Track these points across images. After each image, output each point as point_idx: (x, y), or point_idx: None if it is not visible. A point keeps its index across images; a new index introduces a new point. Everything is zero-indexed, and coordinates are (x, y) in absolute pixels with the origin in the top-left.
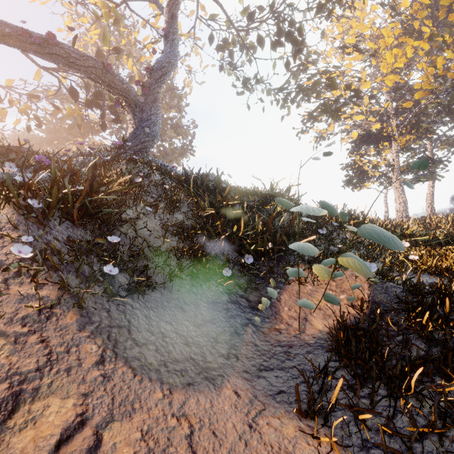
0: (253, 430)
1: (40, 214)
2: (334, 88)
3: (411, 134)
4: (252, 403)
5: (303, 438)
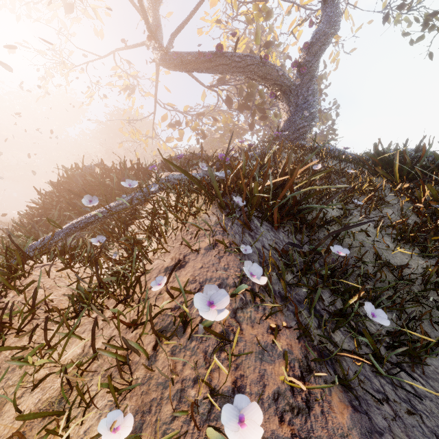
0: None
1: (244, 214)
2: None
3: None
4: None
5: None
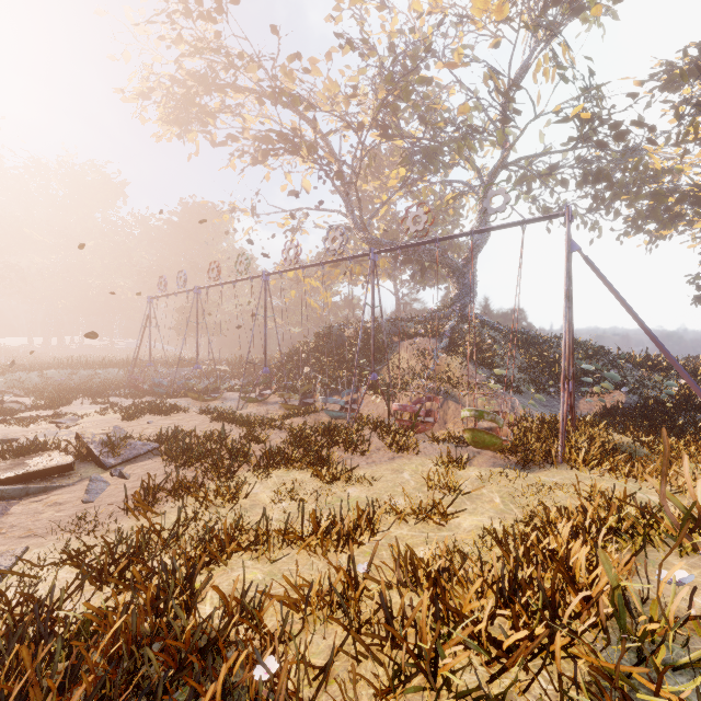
0: None
1: (479, 365)
2: (662, 201)
3: None
4: None
5: None
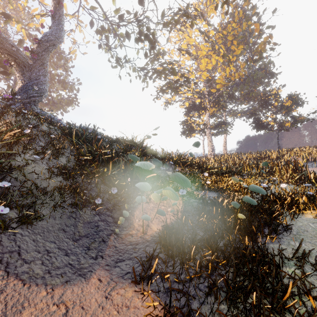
0: (108, 299)
1: None
2: (175, 74)
3: (215, 107)
4: (109, 283)
5: (136, 296)
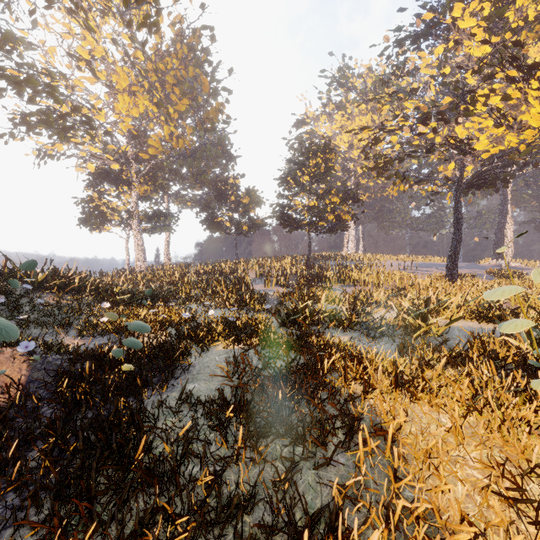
0: None
1: None
2: (58, 101)
3: (149, 185)
4: None
5: None
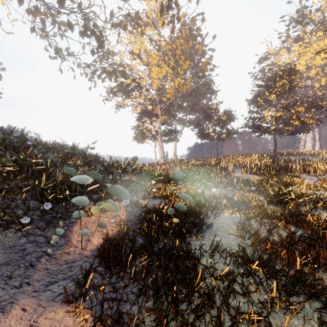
0: None
1: None
2: (126, 78)
3: (166, 115)
4: (36, 310)
5: (68, 315)
